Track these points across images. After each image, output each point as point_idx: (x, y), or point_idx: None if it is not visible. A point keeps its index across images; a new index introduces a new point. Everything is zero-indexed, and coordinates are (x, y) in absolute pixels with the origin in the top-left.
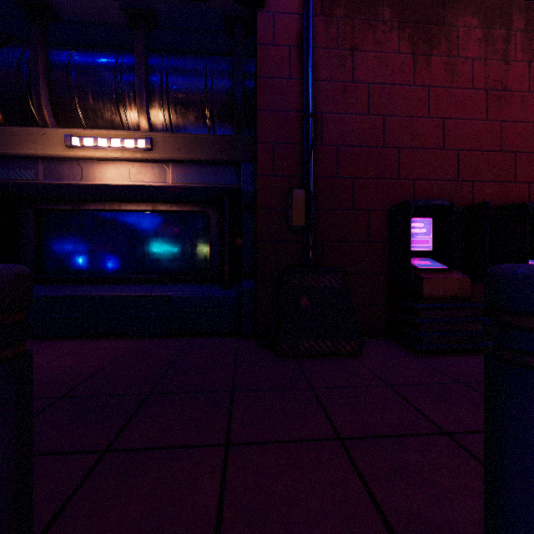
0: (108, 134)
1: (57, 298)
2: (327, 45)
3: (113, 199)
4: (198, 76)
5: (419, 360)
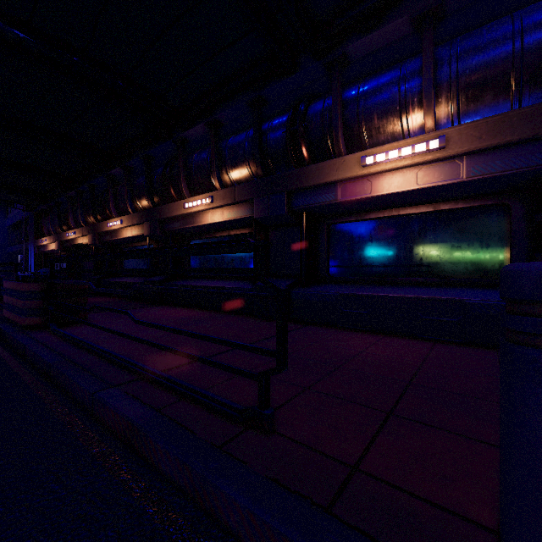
0: (397, 146)
1: (351, 295)
2: None
3: (392, 206)
4: (500, 45)
5: None
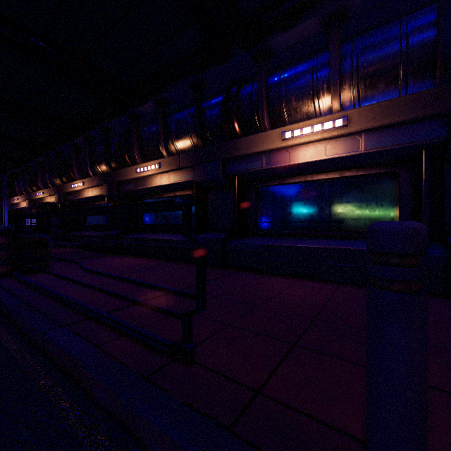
0: (310, 123)
1: (273, 246)
2: None
3: (307, 173)
4: (390, 44)
5: None
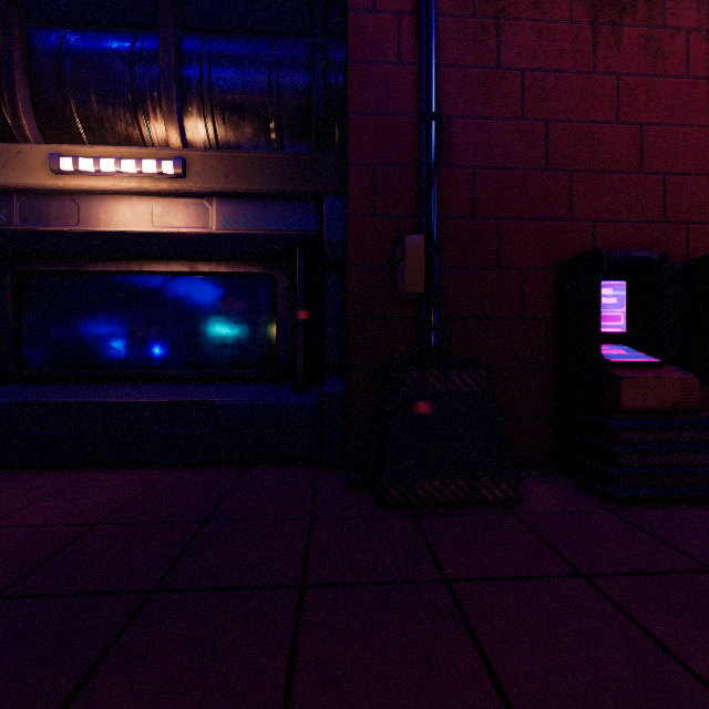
0: (116, 153)
1: (40, 406)
2: (457, 11)
3: (129, 256)
4: (257, 65)
5: (619, 516)
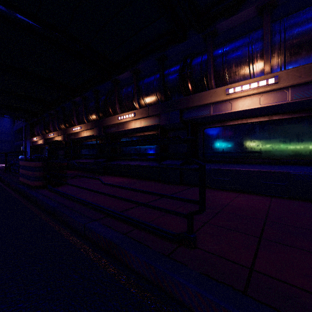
0: (248, 82)
1: (219, 169)
2: None
3: (243, 117)
4: (311, 22)
5: None
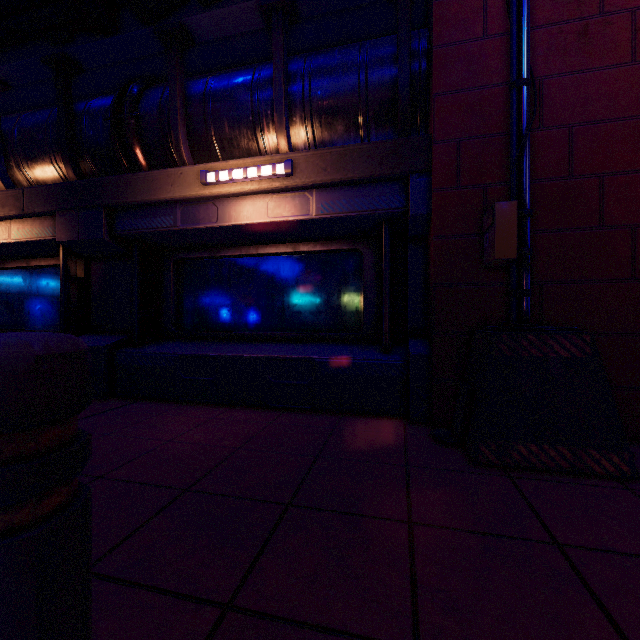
0: (243, 164)
1: (193, 357)
2: None
3: (249, 242)
4: (348, 70)
5: None
